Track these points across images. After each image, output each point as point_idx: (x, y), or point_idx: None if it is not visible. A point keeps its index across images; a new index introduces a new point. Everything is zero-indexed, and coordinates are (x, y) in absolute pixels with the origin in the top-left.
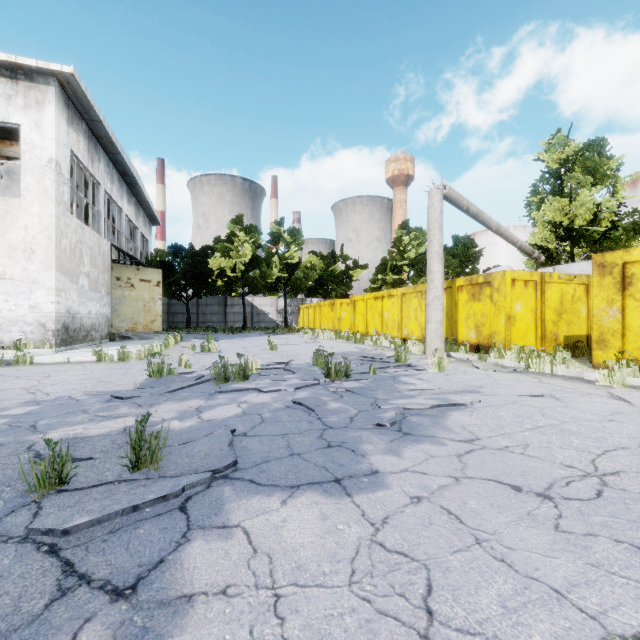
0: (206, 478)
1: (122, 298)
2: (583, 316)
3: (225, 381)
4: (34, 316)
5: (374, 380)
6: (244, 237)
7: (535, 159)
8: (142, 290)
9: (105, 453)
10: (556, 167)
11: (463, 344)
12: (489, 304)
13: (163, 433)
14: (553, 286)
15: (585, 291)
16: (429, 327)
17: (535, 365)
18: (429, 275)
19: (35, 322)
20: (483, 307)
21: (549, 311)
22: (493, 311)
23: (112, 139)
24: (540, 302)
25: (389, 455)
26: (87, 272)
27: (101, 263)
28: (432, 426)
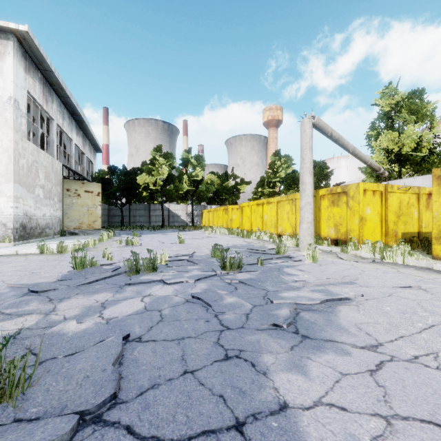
0: (64, 434)
1: (71, 204)
2: (415, 218)
3: (136, 273)
4: None
5: (262, 271)
6: (162, 161)
7: (372, 104)
8: (86, 198)
9: None
10: (388, 109)
11: (325, 239)
12: (345, 208)
13: (54, 338)
14: (394, 195)
15: (417, 199)
16: (302, 226)
17: (389, 257)
18: (302, 186)
19: None
20: (341, 211)
21: (391, 214)
22: (349, 214)
23: (62, 86)
24: (384, 207)
25: (294, 373)
26: (42, 184)
27: (54, 178)
28: (327, 325)
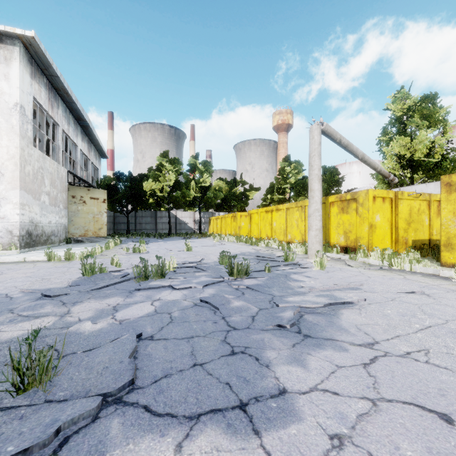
0: (91, 409)
1: (76, 211)
2: (426, 225)
3: (145, 279)
4: (3, 225)
5: (269, 278)
6: (169, 167)
7: (384, 109)
8: (92, 205)
9: (1, 365)
10: (400, 114)
11: (334, 246)
12: (355, 215)
13: (72, 337)
14: (404, 202)
15: (427, 206)
16: (310, 233)
17: (397, 264)
18: (310, 193)
19: (4, 229)
20: (350, 218)
21: (401, 221)
22: (358, 221)
23: (68, 91)
24: (394, 214)
25: (294, 365)
26: (48, 191)
27: (59, 185)
28: (328, 326)
